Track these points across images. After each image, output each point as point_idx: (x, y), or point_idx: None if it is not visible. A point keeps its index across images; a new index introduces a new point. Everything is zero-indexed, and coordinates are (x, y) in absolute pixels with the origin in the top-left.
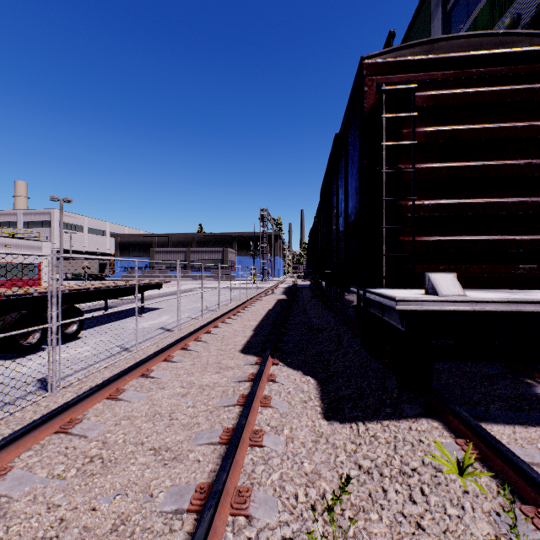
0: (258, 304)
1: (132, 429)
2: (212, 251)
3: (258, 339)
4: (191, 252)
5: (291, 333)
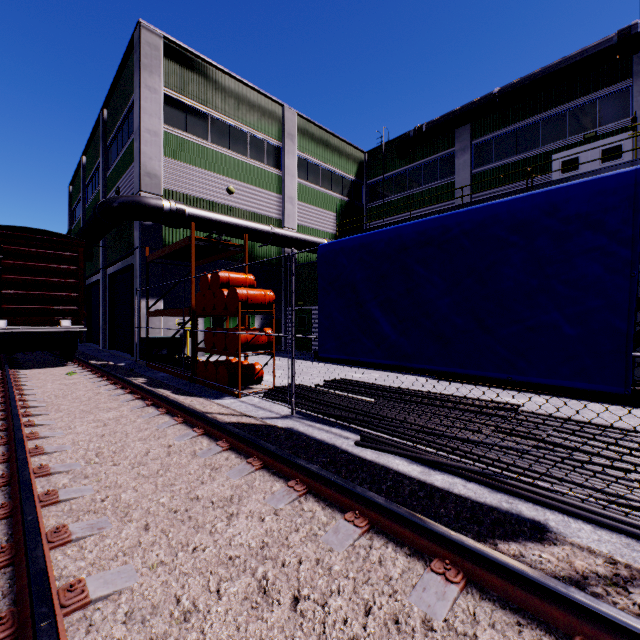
0: None
1: None
2: None
3: None
4: None
5: None
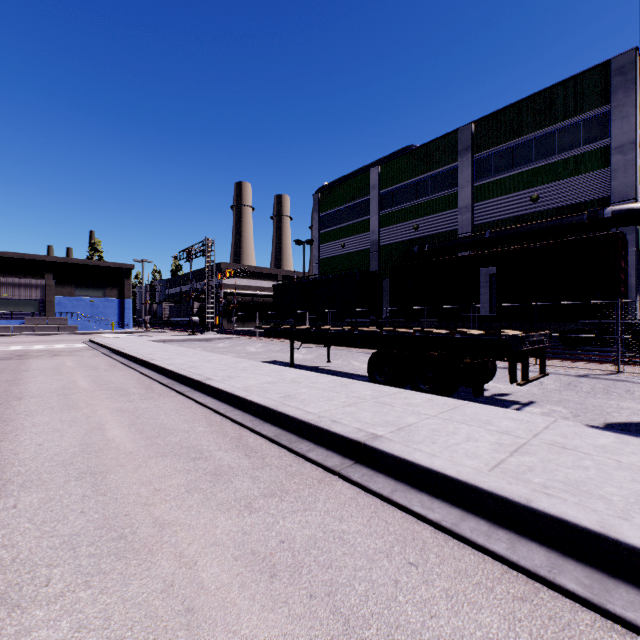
0: None
1: None
2: (18, 285)
3: None
4: None
5: None
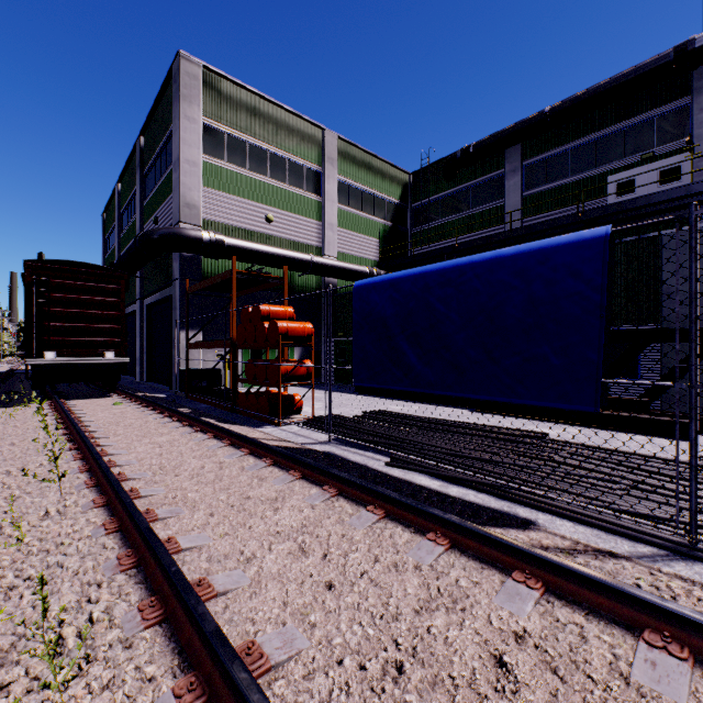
0: None
1: None
2: None
3: None
4: None
5: None
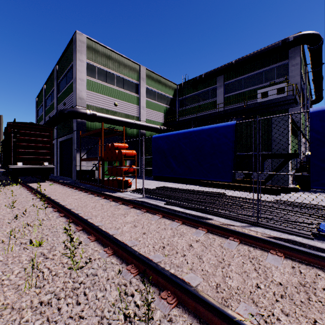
0: None
1: None
2: None
3: None
4: None
5: None
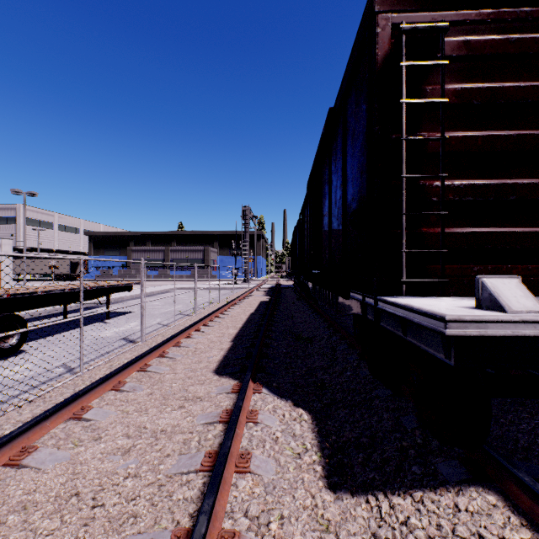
0: (239, 307)
1: (19, 537)
2: (192, 250)
3: (237, 353)
4: (171, 251)
5: (276, 344)
